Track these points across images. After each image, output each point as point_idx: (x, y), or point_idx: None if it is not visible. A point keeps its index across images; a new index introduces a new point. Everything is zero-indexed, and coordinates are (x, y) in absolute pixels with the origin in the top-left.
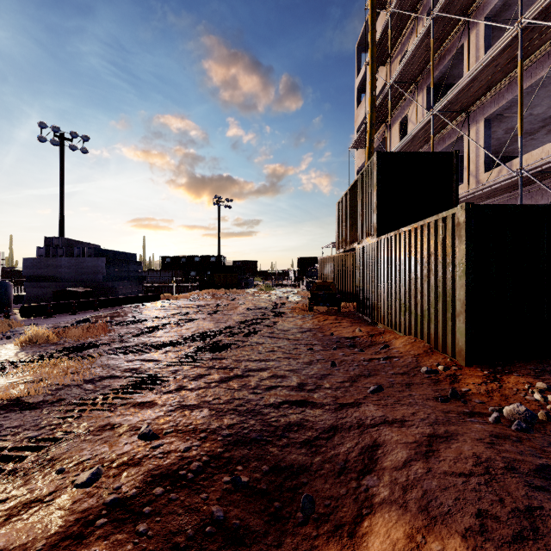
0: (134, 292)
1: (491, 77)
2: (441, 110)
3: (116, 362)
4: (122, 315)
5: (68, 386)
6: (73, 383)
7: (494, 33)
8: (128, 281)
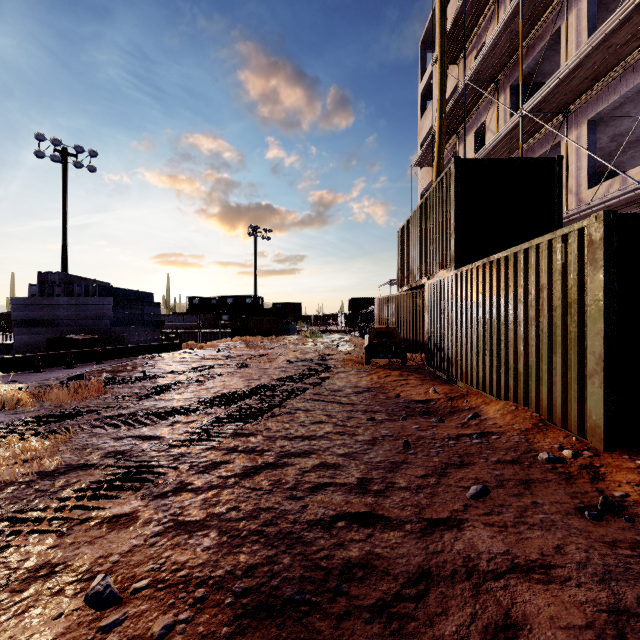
0: (150, 339)
1: (600, 64)
2: (532, 110)
3: (98, 441)
4: (130, 369)
5: (11, 485)
6: (21, 479)
7: (598, 14)
8: (143, 327)
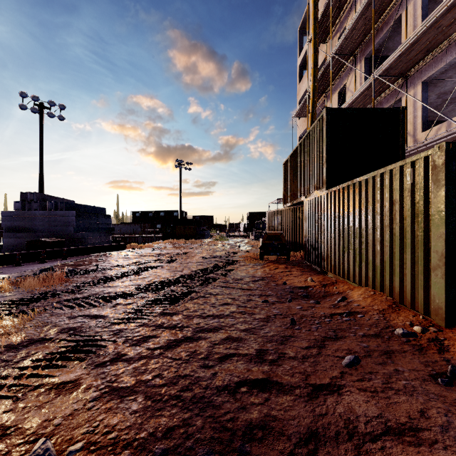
0: (103, 242)
1: (431, 40)
2: (381, 75)
3: (56, 320)
4: (87, 263)
5: None
6: None
7: (429, 5)
8: (98, 232)
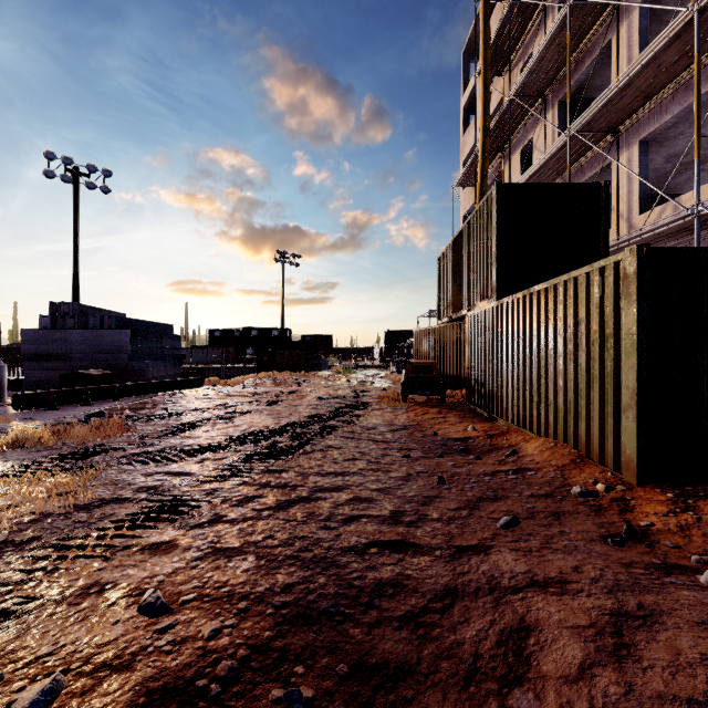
0: (170, 375)
1: (651, 83)
2: (580, 130)
3: (129, 477)
4: (150, 407)
5: (49, 517)
6: (58, 511)
7: (652, 26)
8: (162, 361)
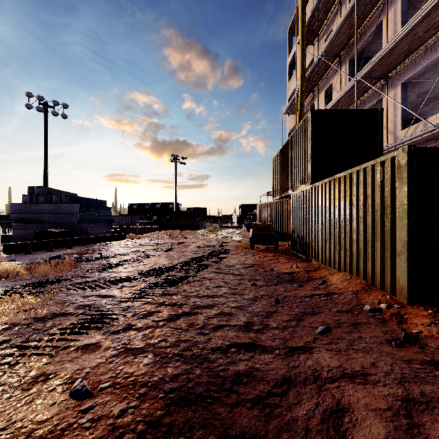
0: (104, 232)
1: (409, 46)
2: (363, 77)
3: (72, 298)
4: (91, 252)
5: (17, 326)
6: (23, 322)
7: (408, 11)
8: (99, 224)
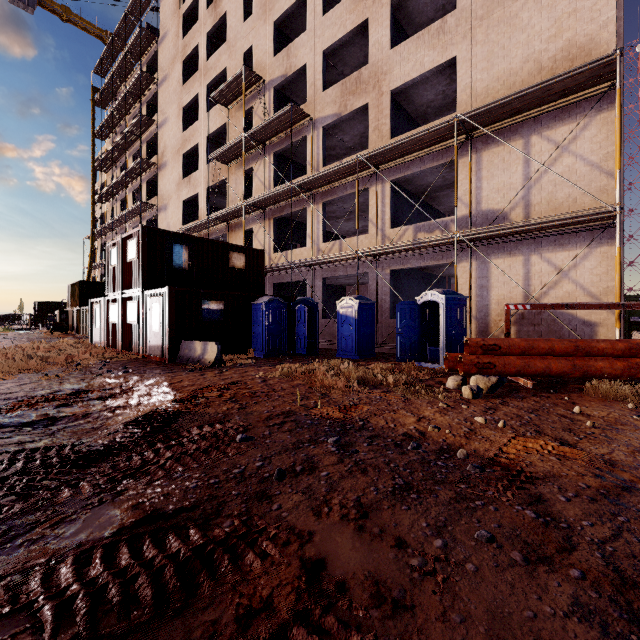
0: None
1: None
2: None
3: None
4: None
5: None
6: None
7: None
8: None
